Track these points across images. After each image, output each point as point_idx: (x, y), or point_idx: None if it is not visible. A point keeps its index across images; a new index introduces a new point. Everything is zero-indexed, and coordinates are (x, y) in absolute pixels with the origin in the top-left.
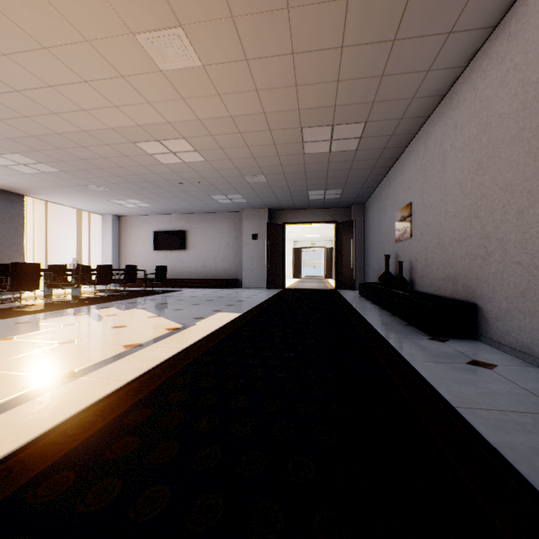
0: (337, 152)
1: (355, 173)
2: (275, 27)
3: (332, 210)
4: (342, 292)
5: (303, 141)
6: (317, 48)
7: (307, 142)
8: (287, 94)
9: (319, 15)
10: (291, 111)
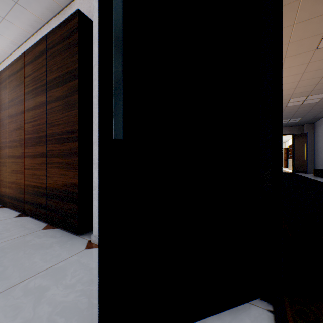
0: (305, 104)
1: (313, 110)
2: (295, 77)
3: (290, 127)
4: (299, 174)
5: (288, 102)
6: (311, 78)
7: (290, 103)
8: (289, 91)
9: (316, 72)
10: (288, 95)
